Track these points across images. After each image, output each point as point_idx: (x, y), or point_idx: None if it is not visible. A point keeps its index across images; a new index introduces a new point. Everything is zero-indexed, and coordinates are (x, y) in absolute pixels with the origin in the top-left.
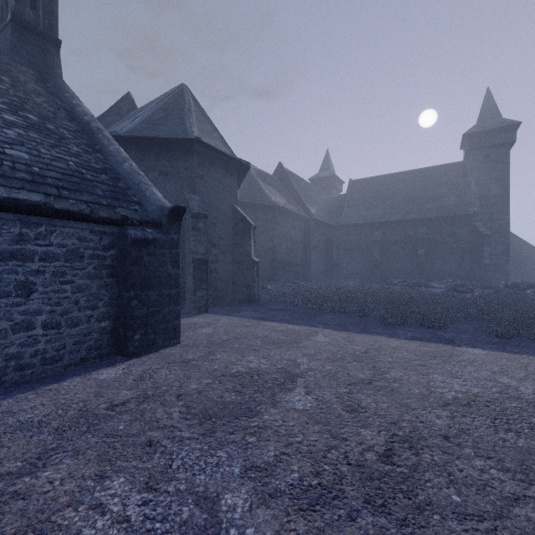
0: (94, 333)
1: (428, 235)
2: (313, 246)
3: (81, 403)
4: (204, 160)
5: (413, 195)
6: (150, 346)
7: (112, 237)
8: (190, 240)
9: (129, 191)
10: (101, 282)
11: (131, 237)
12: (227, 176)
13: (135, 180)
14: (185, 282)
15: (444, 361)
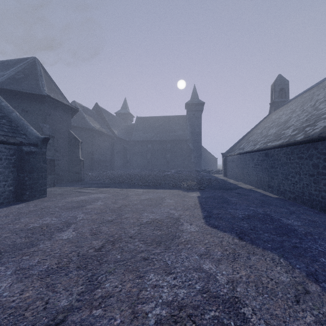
0: (6, 192)
1: (171, 148)
2: (116, 151)
3: (16, 212)
4: (51, 106)
5: (165, 128)
6: (33, 197)
7: (14, 150)
8: None
9: (18, 128)
10: (9, 170)
11: (25, 151)
12: (65, 114)
13: (21, 122)
14: None
15: (149, 193)
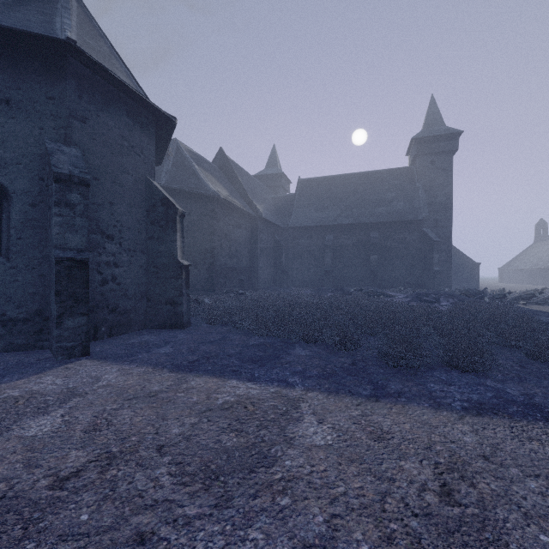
0: None
1: (380, 240)
2: (260, 249)
3: None
4: (90, 93)
5: (364, 198)
6: None
7: None
8: (51, 223)
9: None
10: None
11: None
12: (137, 131)
13: None
14: (49, 301)
15: None
